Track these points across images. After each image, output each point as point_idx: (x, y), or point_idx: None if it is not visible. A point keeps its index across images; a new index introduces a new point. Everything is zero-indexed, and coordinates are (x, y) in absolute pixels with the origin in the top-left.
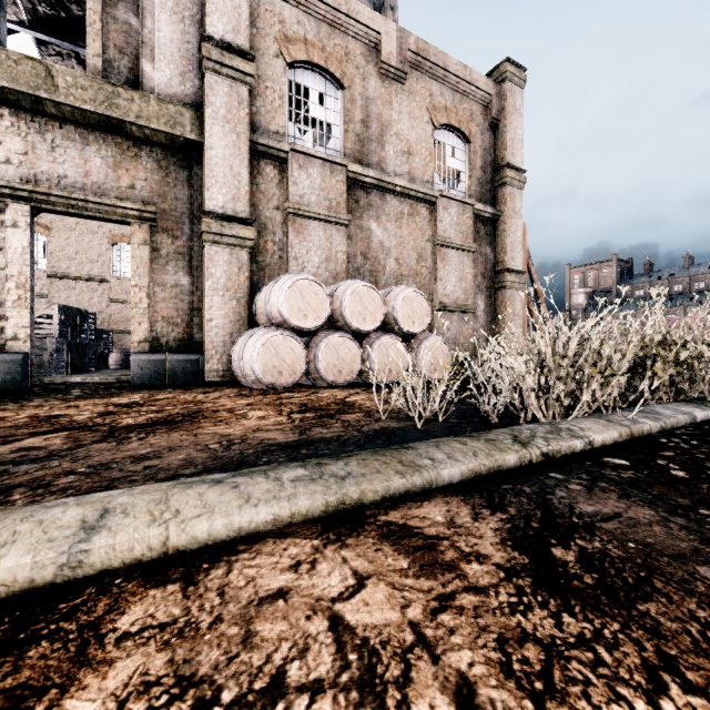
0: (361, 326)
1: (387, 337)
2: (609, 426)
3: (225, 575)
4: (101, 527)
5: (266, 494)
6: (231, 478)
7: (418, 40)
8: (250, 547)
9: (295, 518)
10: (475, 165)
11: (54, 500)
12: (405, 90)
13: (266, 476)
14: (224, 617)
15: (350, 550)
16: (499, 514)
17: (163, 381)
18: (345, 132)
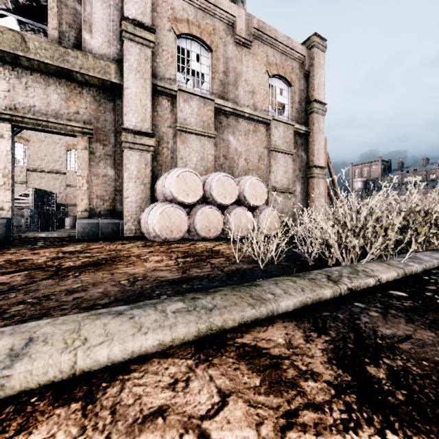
0: (223, 201)
1: (240, 208)
2: (390, 268)
3: (118, 393)
4: (24, 354)
5: (154, 323)
6: (129, 310)
7: (259, 21)
8: (140, 366)
9: (175, 342)
10: (294, 100)
11: None
12: (251, 52)
13: (155, 309)
14: (112, 436)
15: (215, 369)
16: (324, 336)
17: (97, 236)
18: (213, 79)
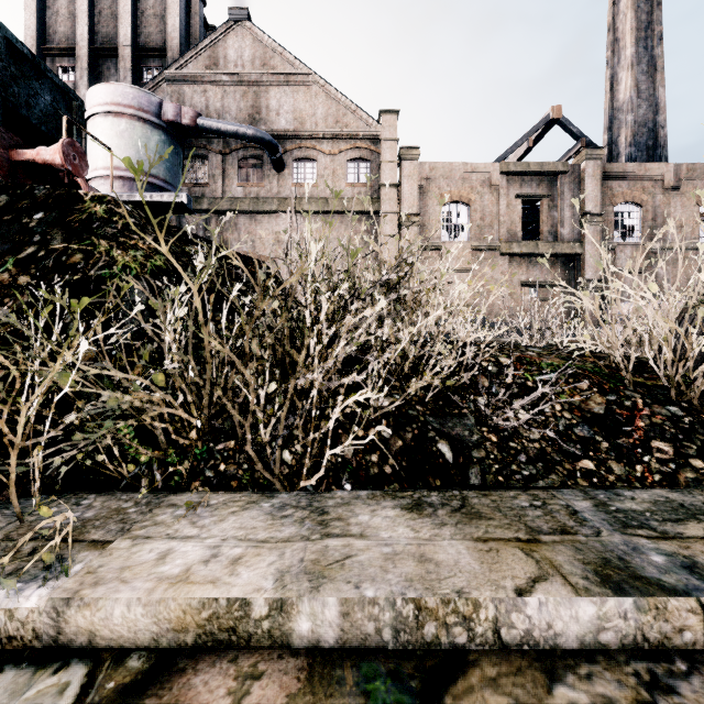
0: None
1: None
2: None
3: None
4: None
5: None
6: None
7: (688, 165)
8: None
9: None
10: None
11: None
12: (678, 194)
13: None
14: None
15: None
16: None
17: None
18: (642, 227)
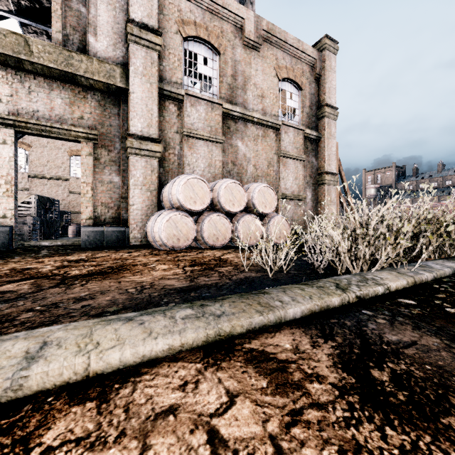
0: (231, 209)
1: (248, 216)
2: (400, 276)
3: (131, 393)
4: (39, 357)
5: (164, 329)
6: (139, 317)
7: (268, 23)
8: (150, 370)
9: (184, 347)
10: (305, 105)
11: (10, 334)
12: (260, 55)
13: (164, 315)
14: (127, 431)
15: (223, 372)
16: (330, 342)
17: (102, 244)
18: (221, 83)
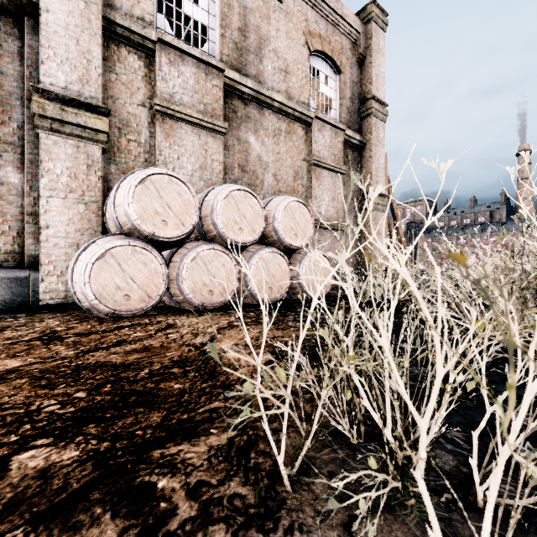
0: (237, 237)
1: (268, 251)
2: None
3: None
4: None
5: None
6: None
7: None
8: None
9: None
10: (345, 95)
11: None
12: (282, 9)
13: None
14: None
15: None
16: None
17: None
18: (222, 37)
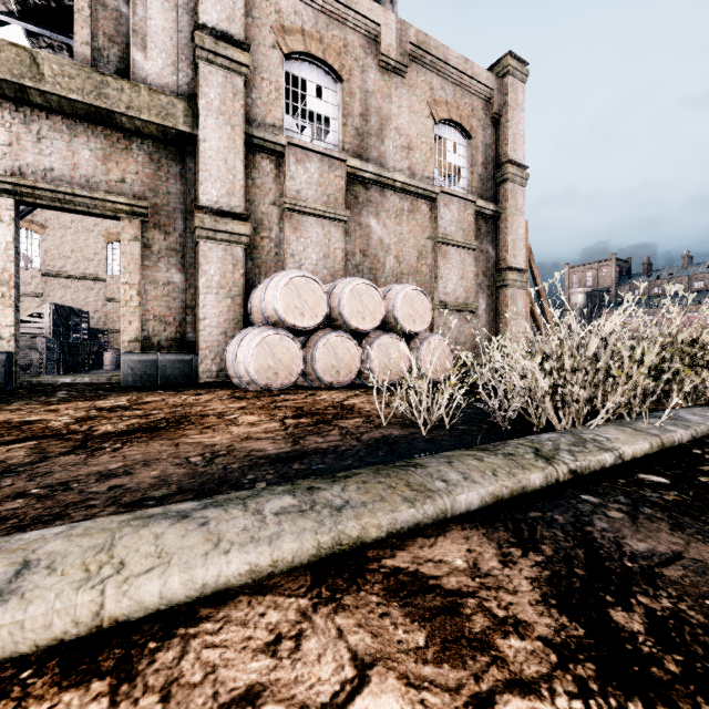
0: (360, 325)
1: (387, 337)
2: (638, 436)
3: (176, 661)
4: (11, 592)
5: (242, 534)
6: (200, 511)
7: (419, 32)
8: (216, 611)
9: (278, 567)
10: (476, 161)
11: None
12: (405, 83)
13: (245, 507)
14: None
15: (347, 616)
16: (533, 555)
17: (154, 382)
18: (344, 126)
